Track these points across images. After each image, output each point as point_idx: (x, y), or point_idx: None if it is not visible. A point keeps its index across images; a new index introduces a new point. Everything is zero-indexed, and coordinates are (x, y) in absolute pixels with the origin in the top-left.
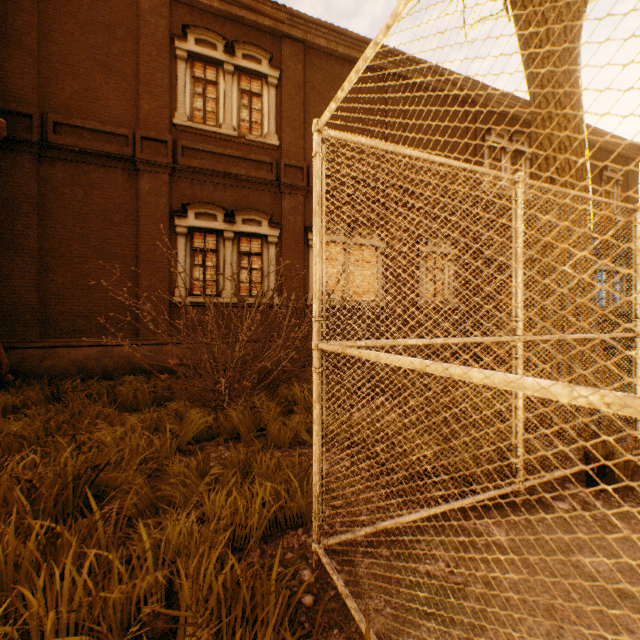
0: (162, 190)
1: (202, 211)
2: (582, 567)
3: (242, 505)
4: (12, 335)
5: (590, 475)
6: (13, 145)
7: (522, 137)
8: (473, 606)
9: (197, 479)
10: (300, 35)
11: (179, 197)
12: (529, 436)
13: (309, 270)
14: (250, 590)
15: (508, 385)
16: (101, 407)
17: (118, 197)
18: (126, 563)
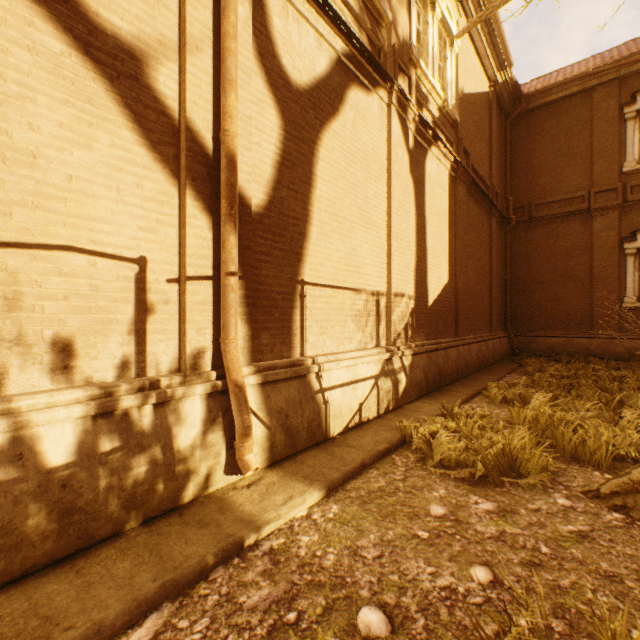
0: (611, 225)
1: None
2: None
3: None
4: (513, 329)
5: None
6: (513, 226)
7: None
8: None
9: None
10: None
11: (626, 226)
12: None
13: None
14: None
15: None
16: (592, 366)
17: (575, 239)
18: None
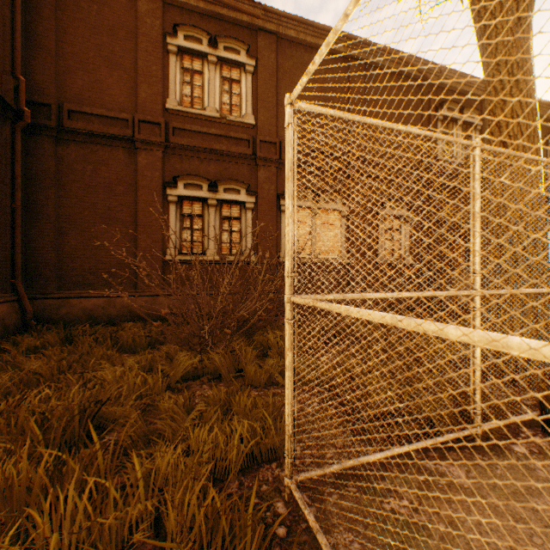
0: (156, 165)
1: (190, 182)
2: (543, 511)
3: (222, 440)
4: (35, 288)
5: (545, 421)
6: (36, 130)
7: (472, 110)
8: (437, 545)
9: (184, 414)
10: (273, 28)
11: (170, 170)
12: (515, 398)
13: (281, 232)
14: (229, 522)
15: (490, 344)
16: (105, 349)
17: (120, 171)
18: (122, 489)
